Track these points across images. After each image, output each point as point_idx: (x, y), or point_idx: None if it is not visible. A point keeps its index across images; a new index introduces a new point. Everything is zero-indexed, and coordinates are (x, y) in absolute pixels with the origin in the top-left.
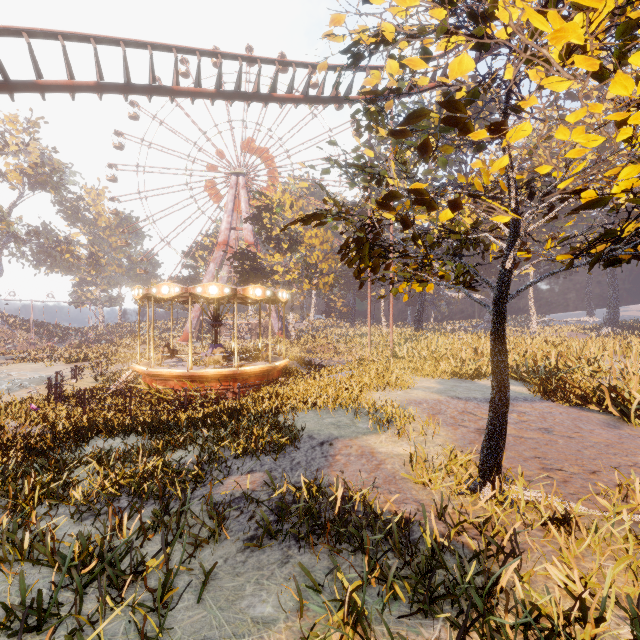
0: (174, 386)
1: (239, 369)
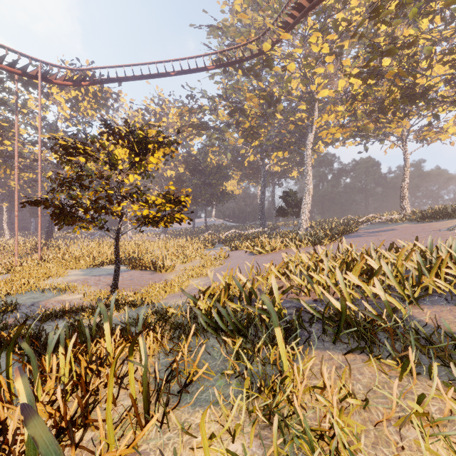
0: None
1: None
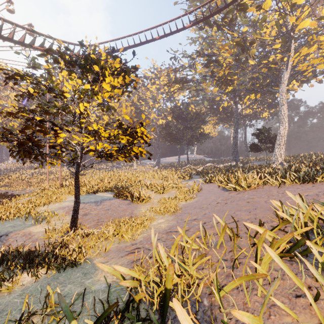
0: None
1: None
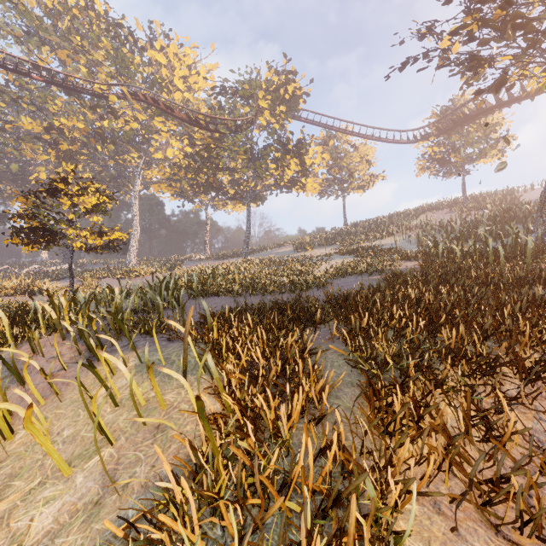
0: None
1: None
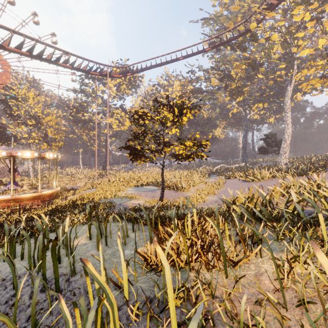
0: None
1: (42, 193)
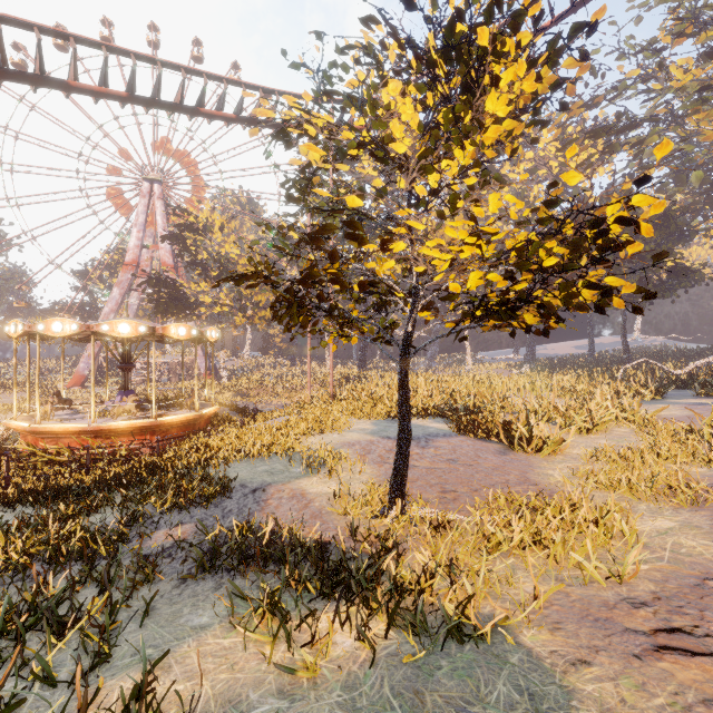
0: (70, 444)
1: (158, 420)
